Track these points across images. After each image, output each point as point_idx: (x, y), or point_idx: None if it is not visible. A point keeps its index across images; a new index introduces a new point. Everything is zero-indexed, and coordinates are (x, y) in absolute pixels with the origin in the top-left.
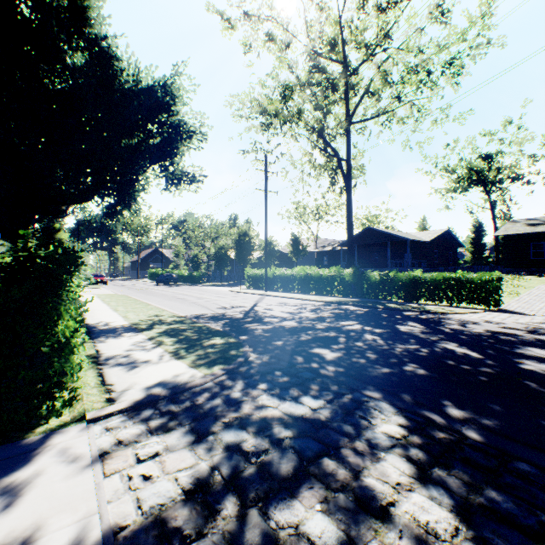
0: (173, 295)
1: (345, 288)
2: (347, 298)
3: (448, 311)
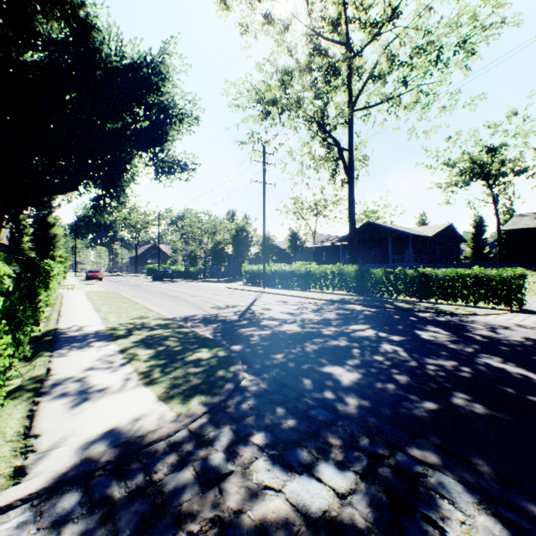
0: (166, 293)
1: (347, 285)
2: (351, 296)
3: (467, 312)
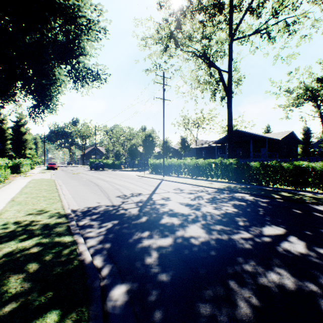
0: (91, 180)
1: (229, 175)
2: (233, 184)
3: None
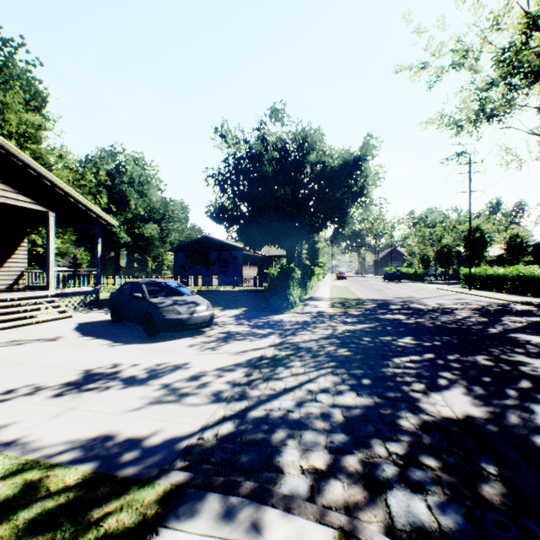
0: (378, 289)
1: None
2: None
3: None
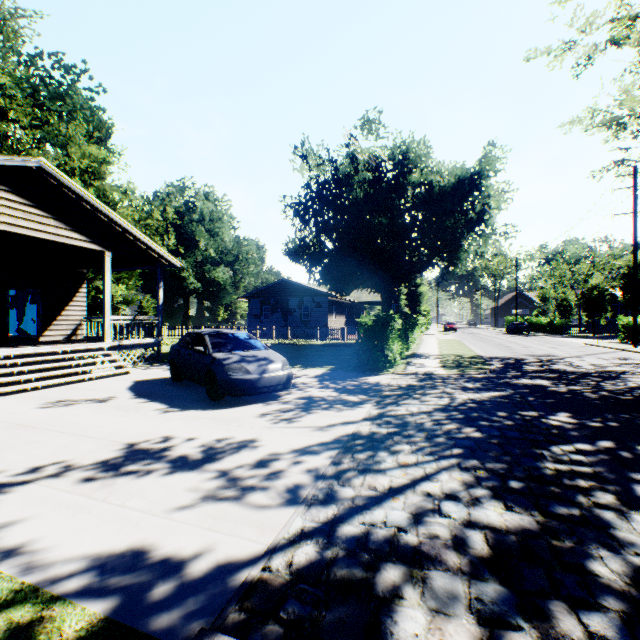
0: (502, 343)
1: None
2: None
3: None
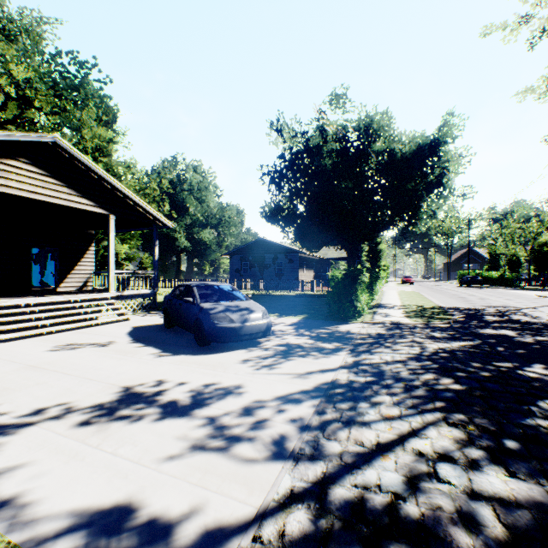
0: (458, 295)
1: None
2: None
3: None
